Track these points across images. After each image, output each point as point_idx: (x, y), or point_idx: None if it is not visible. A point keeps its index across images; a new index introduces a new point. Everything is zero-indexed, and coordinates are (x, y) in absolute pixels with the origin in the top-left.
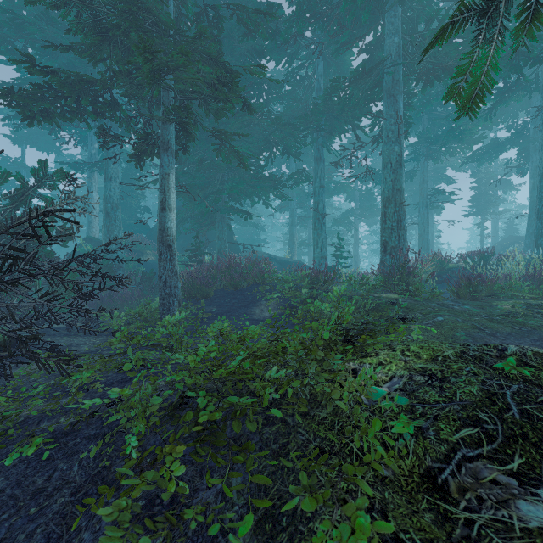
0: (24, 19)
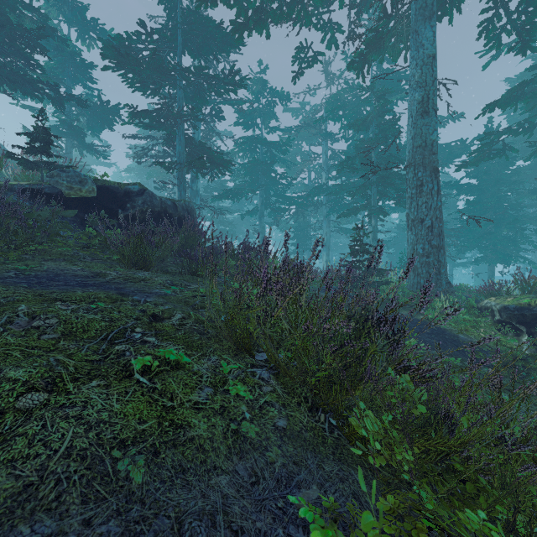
0: None
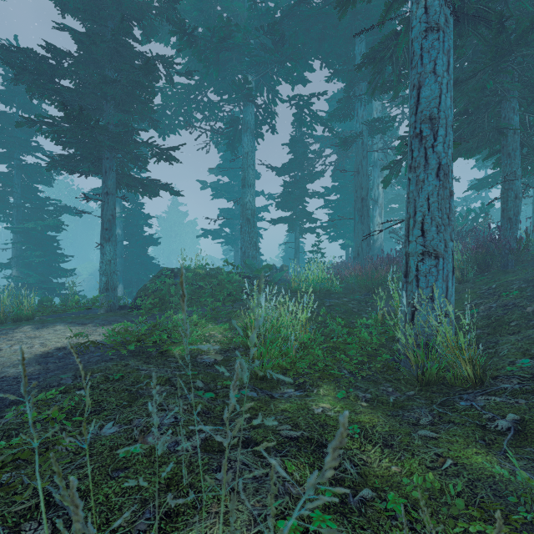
0: None
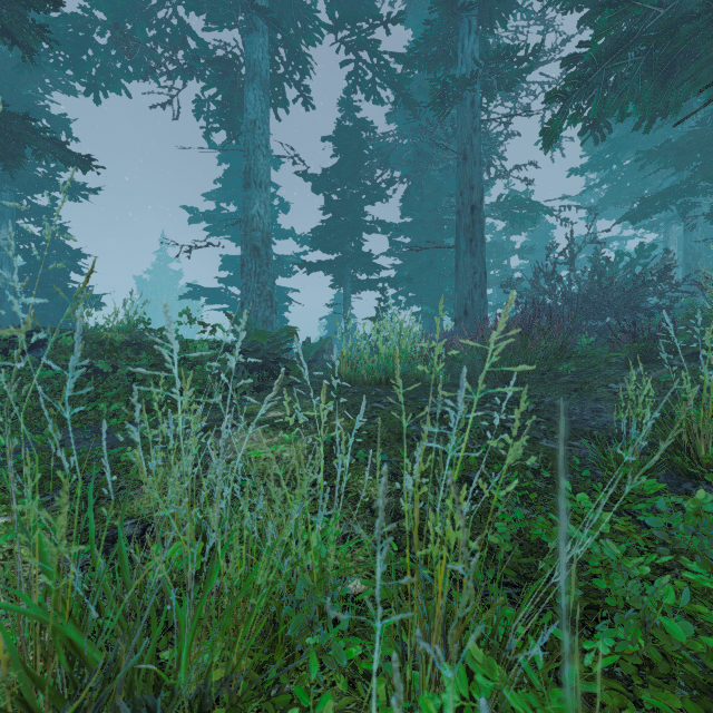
0: (616, 139)
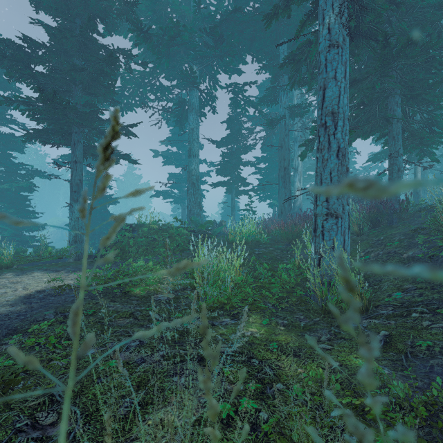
0: None
